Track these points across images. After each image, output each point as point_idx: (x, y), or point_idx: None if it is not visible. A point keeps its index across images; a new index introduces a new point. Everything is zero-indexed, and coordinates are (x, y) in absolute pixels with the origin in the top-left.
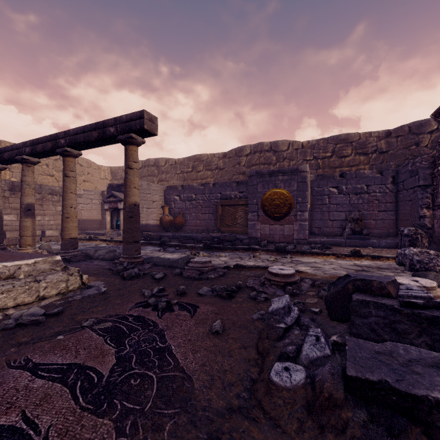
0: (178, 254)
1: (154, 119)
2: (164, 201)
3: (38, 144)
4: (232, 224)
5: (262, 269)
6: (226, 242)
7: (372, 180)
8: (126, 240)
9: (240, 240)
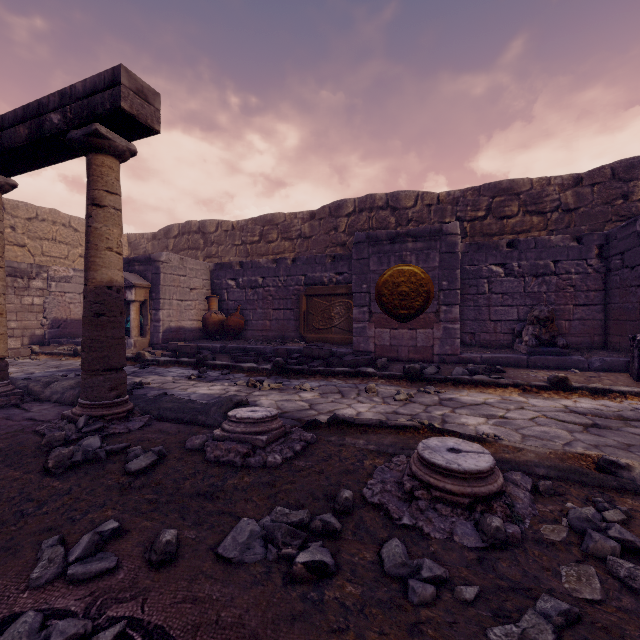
0: (223, 384)
1: (150, 94)
2: (211, 288)
3: None
4: (325, 327)
5: (391, 430)
6: (314, 359)
7: (563, 252)
8: (88, 365)
9: (338, 357)
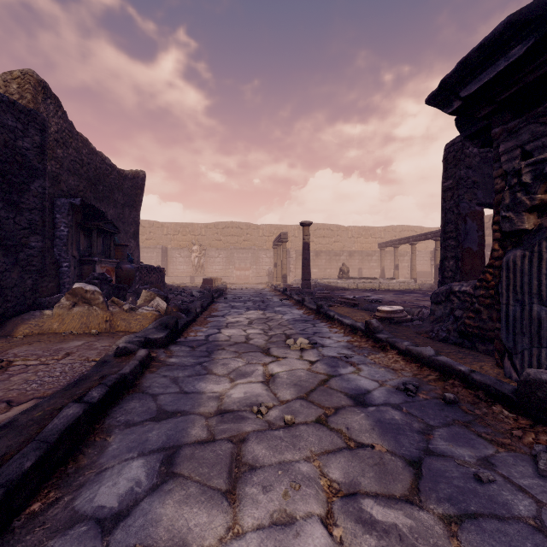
0: None
1: None
2: None
3: (401, 240)
4: None
5: None
6: None
7: None
8: (435, 278)
9: None
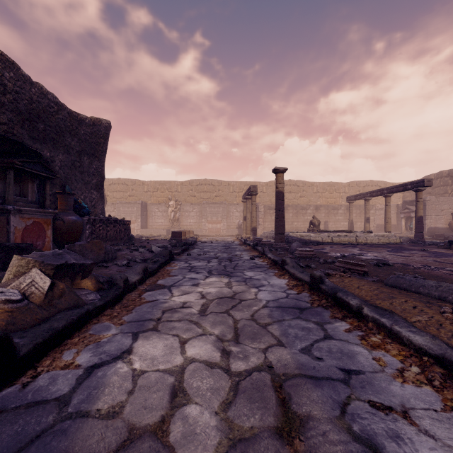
0: None
1: (430, 180)
2: None
3: (373, 193)
4: None
5: None
6: None
7: None
8: (416, 231)
9: None
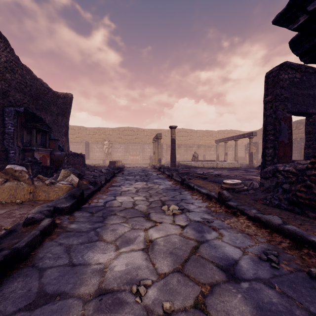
0: None
1: (256, 132)
2: None
3: (229, 138)
4: None
5: None
6: None
7: None
8: (249, 160)
9: None
